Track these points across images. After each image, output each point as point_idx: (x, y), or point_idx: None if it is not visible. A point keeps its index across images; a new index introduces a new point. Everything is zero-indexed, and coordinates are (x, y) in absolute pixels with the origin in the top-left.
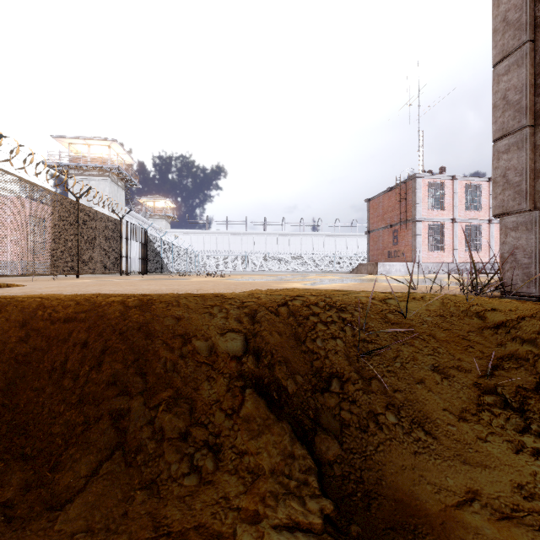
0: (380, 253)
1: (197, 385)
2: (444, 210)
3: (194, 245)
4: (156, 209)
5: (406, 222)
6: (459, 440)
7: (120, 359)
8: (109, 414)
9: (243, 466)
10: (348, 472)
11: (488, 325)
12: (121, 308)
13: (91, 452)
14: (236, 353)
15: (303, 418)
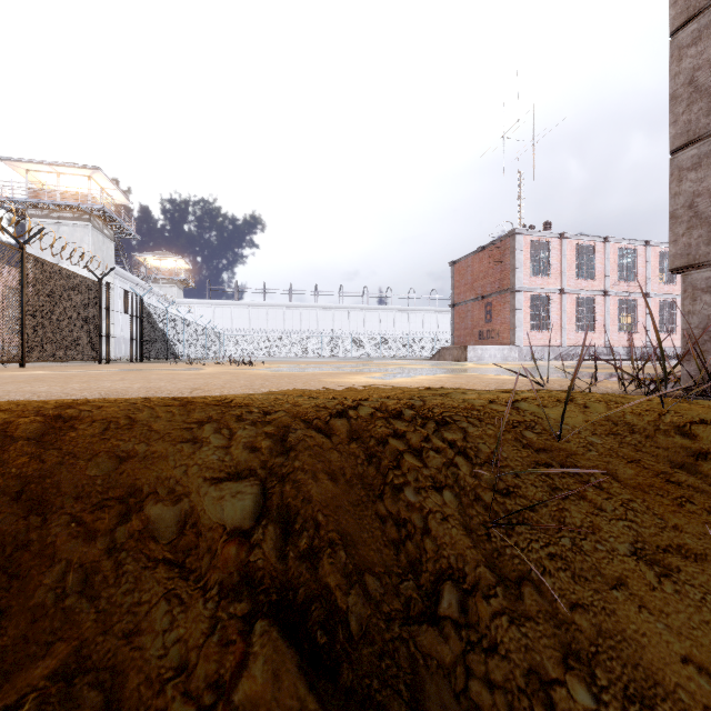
0: (469, 333)
1: (135, 626)
2: (550, 278)
3: (218, 321)
4: (163, 271)
5: (502, 292)
6: None
7: None
8: None
9: None
10: None
11: (705, 453)
12: None
13: None
14: (240, 530)
15: (385, 706)
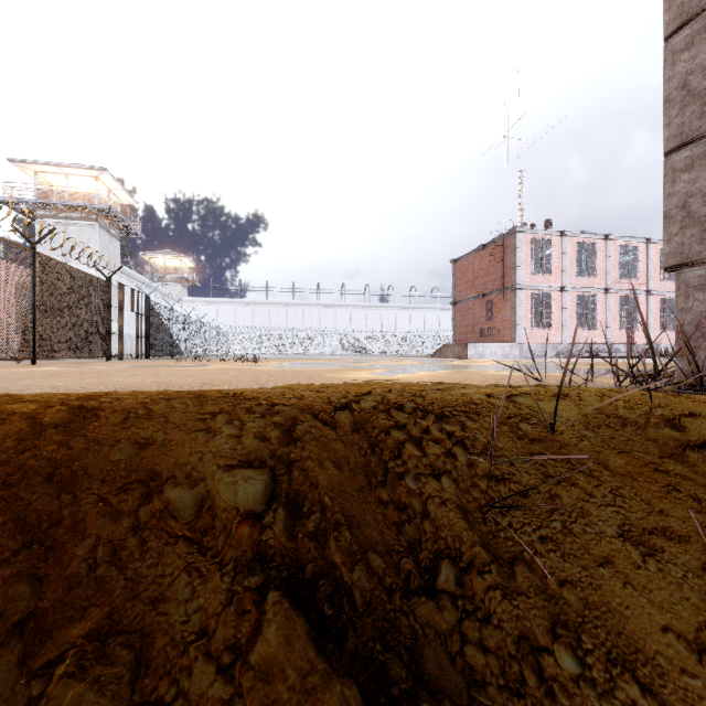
0: (470, 331)
1: (160, 595)
2: (551, 275)
3: (221, 319)
4: (168, 269)
5: (503, 290)
6: None
7: None
8: None
9: None
10: None
11: (693, 444)
12: (24, 425)
13: None
14: (253, 511)
15: (387, 667)
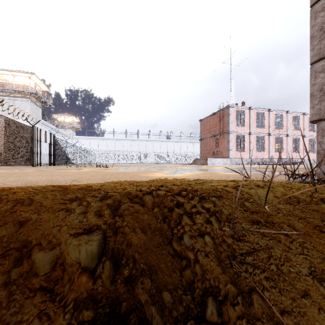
0: (208, 152)
1: None
2: (244, 127)
3: (92, 146)
4: (66, 122)
5: (223, 133)
6: None
7: None
8: None
9: None
10: None
11: None
12: None
13: None
14: (89, 266)
15: None
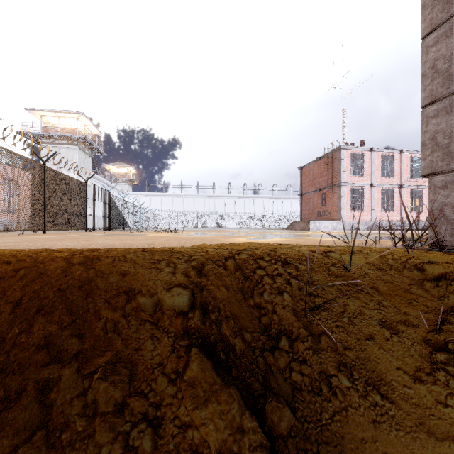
0: (311, 212)
1: (138, 346)
2: (364, 176)
3: (153, 205)
4: (120, 174)
5: (332, 186)
6: (418, 404)
7: (55, 319)
8: (35, 386)
9: (186, 445)
10: (303, 448)
11: (428, 278)
12: (64, 264)
13: (6, 437)
14: (182, 309)
15: (252, 382)
